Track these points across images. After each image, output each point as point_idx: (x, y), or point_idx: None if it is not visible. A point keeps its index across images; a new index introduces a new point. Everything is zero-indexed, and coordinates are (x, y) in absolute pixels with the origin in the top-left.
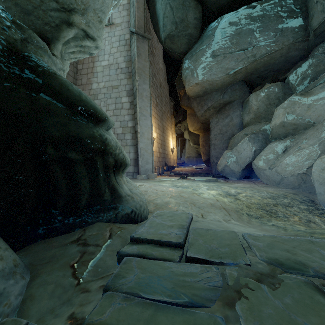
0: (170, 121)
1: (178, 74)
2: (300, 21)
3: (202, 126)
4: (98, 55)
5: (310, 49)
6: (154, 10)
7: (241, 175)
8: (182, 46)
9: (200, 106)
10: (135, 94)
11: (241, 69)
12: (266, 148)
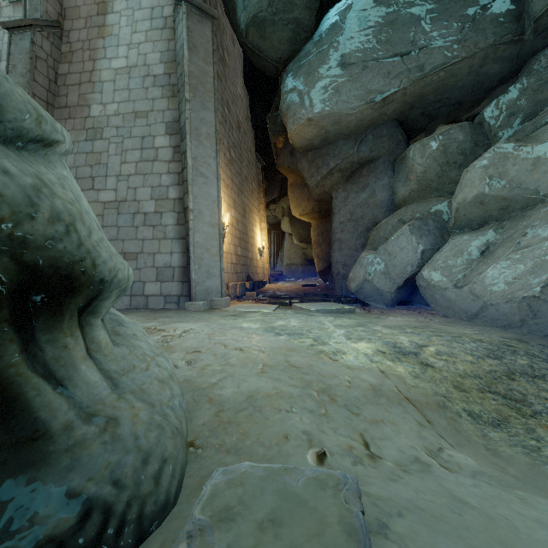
0: (258, 197)
1: (272, 108)
2: (508, 3)
3: (317, 206)
4: (104, 45)
5: (523, 61)
6: None
7: (395, 299)
8: (280, 45)
9: (315, 168)
10: (183, 130)
11: (395, 94)
12: (445, 245)
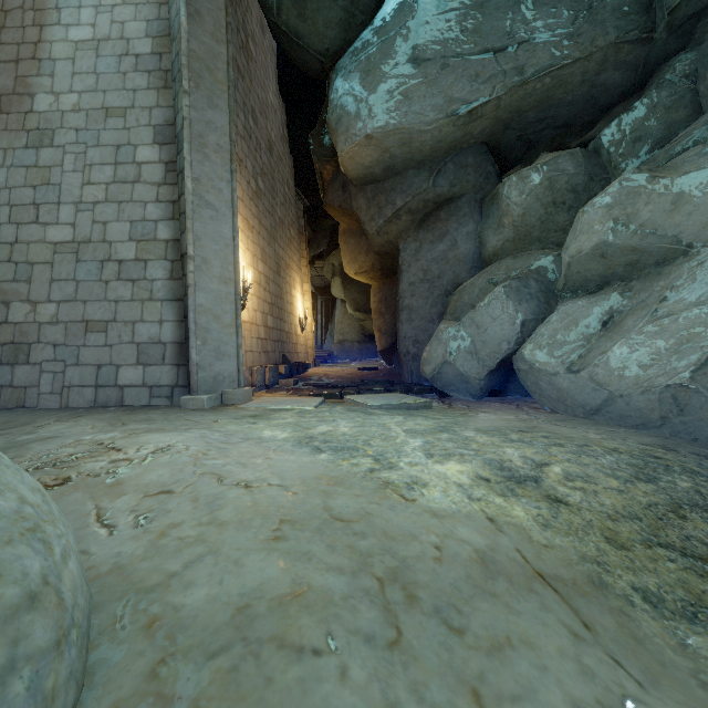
0: (298, 248)
1: (318, 124)
2: None
3: (379, 261)
4: (57, 4)
5: (651, 68)
6: None
7: (486, 387)
8: (328, 31)
9: (376, 208)
10: (180, 137)
11: (486, 106)
12: (554, 314)
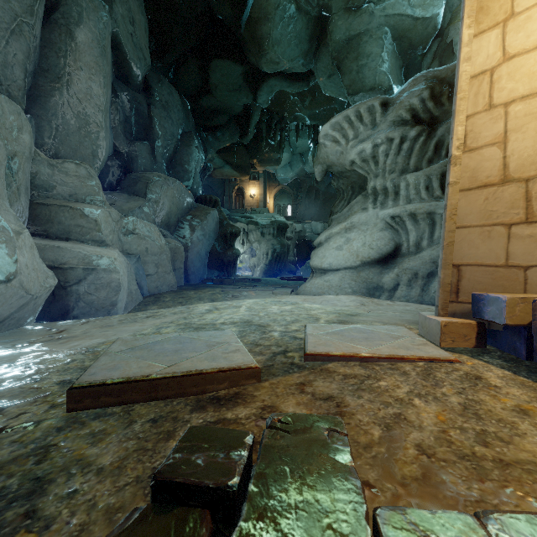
0: None
1: None
2: None
3: None
4: None
5: None
6: None
7: None
8: None
9: None
10: None
11: None
12: None
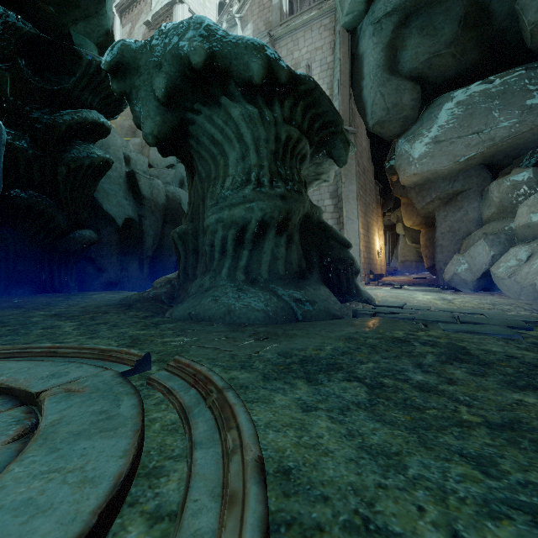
0: (376, 212)
1: (388, 155)
2: None
3: (424, 220)
4: None
5: None
6: (360, 95)
7: (477, 286)
8: (394, 129)
9: (421, 197)
10: (340, 197)
11: (475, 155)
12: (507, 252)
